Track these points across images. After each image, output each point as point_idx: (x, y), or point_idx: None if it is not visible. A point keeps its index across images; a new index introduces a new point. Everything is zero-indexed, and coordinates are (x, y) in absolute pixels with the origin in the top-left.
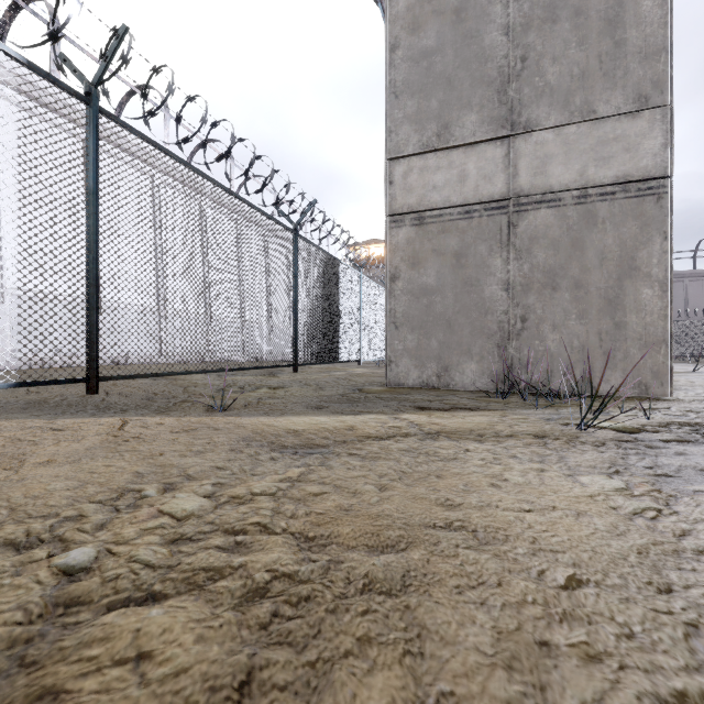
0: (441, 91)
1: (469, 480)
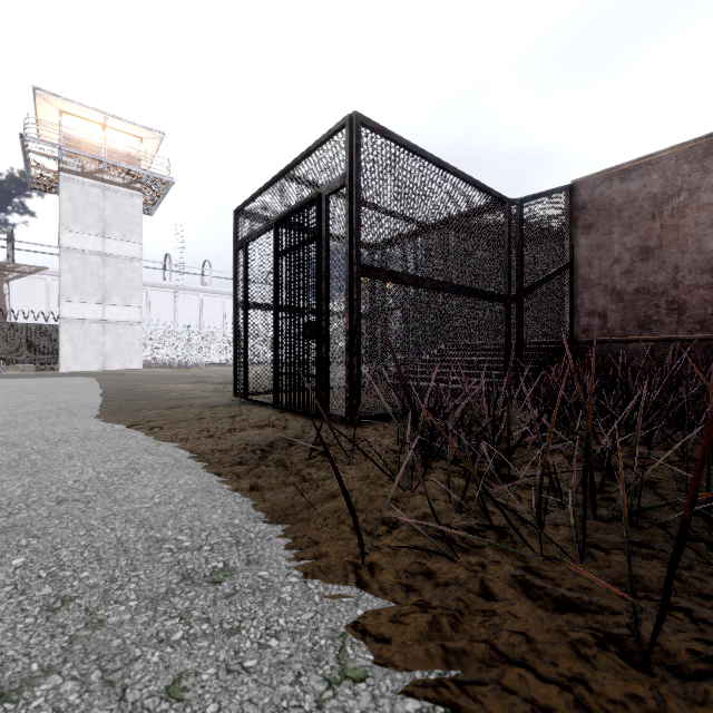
0: None
1: None
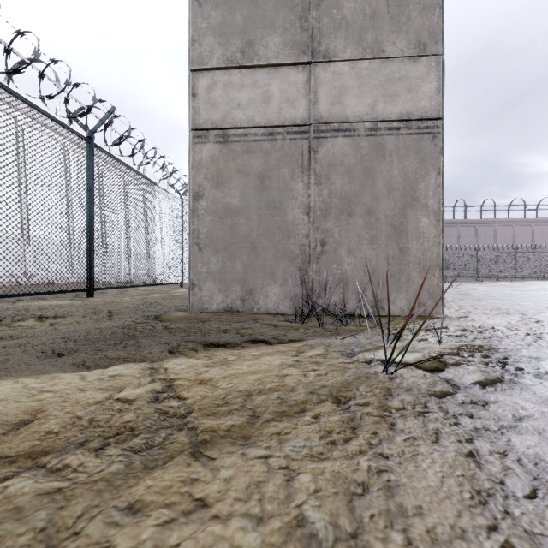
0: (246, 7)
1: None
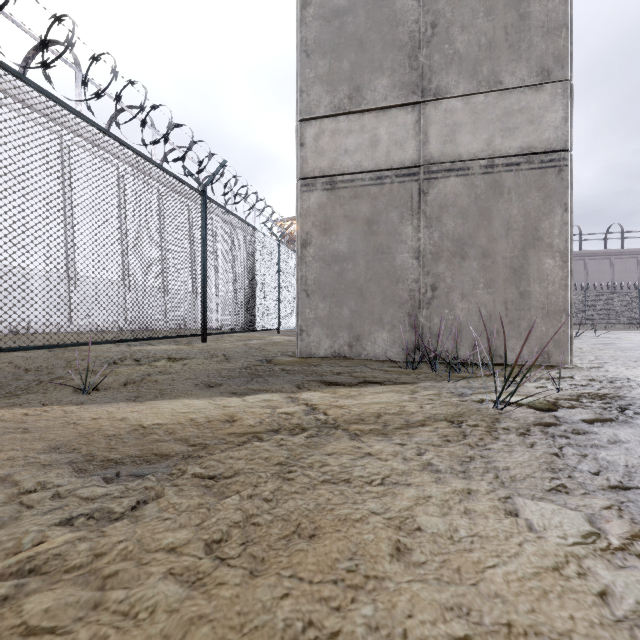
0: (353, 53)
1: (360, 538)
